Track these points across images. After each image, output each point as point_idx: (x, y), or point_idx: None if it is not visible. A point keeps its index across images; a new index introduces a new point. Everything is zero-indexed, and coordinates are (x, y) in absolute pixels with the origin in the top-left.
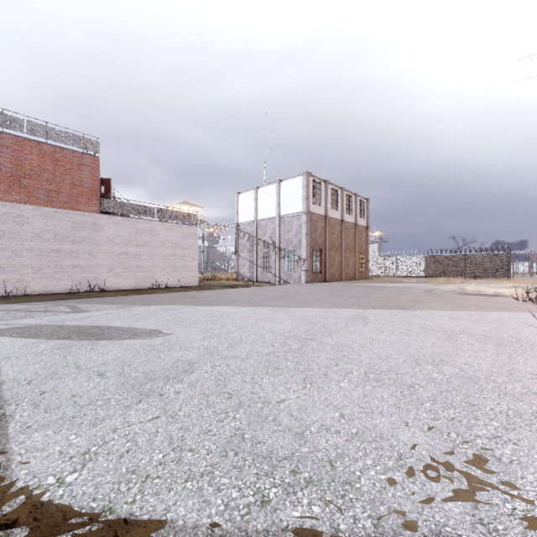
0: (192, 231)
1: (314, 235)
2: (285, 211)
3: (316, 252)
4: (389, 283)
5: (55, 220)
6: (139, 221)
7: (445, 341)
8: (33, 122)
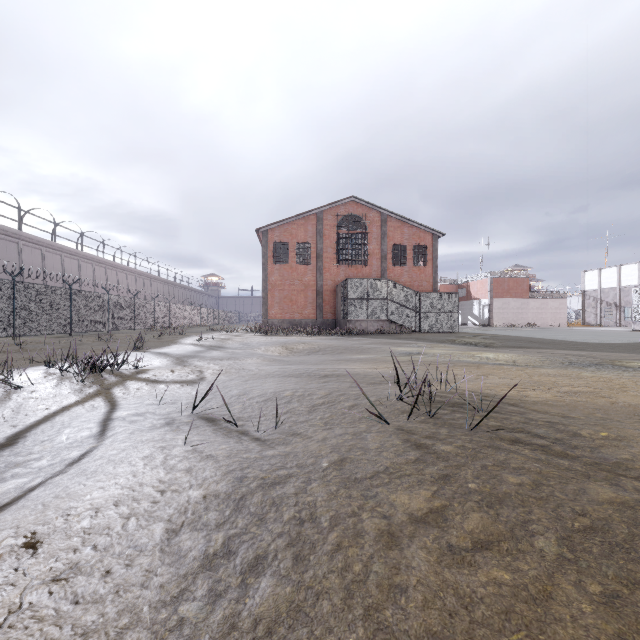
0: (564, 301)
1: None
2: (624, 284)
3: None
4: None
5: (516, 302)
6: (542, 299)
7: None
8: (511, 272)
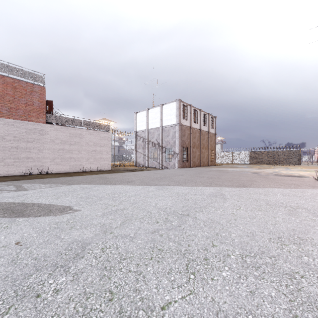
0: (107, 135)
1: (183, 138)
2: (165, 124)
3: (185, 149)
4: (230, 168)
5: (14, 127)
6: (72, 128)
7: (290, 216)
8: None
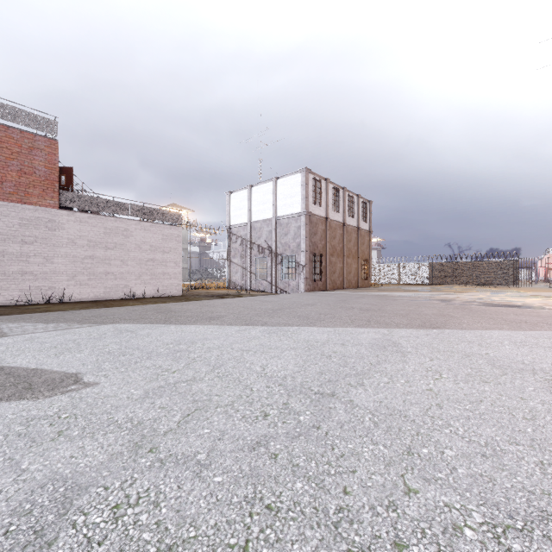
0: (175, 232)
1: (314, 238)
2: (282, 212)
3: (316, 258)
4: (396, 291)
5: None
6: (109, 219)
7: None
8: None
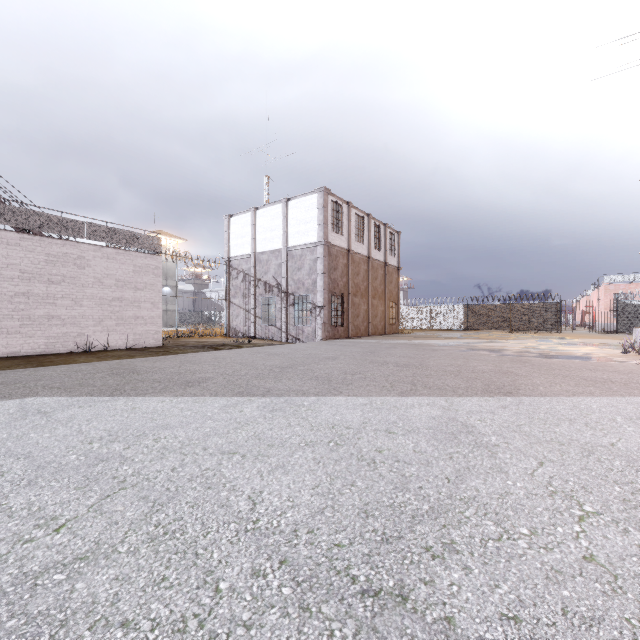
0: (152, 262)
1: (333, 275)
2: (295, 242)
3: (337, 298)
4: (431, 339)
5: None
6: (54, 241)
7: None
8: None
